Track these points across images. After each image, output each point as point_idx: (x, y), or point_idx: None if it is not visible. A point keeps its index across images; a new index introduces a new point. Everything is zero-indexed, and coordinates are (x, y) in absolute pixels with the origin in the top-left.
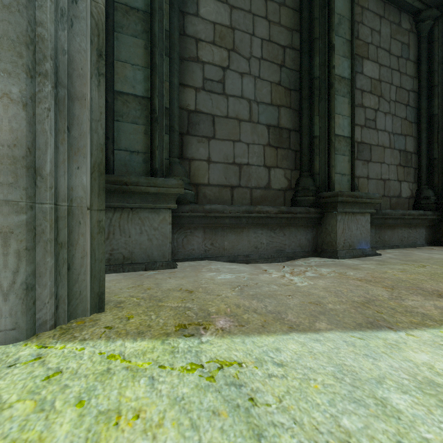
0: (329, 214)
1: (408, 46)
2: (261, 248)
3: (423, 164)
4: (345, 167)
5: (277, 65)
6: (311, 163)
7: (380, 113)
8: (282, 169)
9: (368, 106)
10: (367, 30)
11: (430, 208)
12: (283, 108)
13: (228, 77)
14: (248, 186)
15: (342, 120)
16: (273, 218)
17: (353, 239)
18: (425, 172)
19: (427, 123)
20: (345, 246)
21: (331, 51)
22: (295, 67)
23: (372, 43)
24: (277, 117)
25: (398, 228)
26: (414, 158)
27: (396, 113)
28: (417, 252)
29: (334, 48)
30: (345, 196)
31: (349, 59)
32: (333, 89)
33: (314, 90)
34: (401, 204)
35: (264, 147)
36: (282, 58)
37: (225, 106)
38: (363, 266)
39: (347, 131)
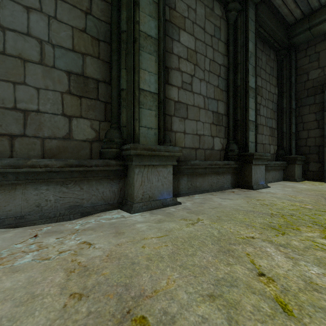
0: (131, 166)
1: (220, 29)
2: (46, 205)
3: (231, 124)
4: (151, 121)
5: (82, 11)
6: (120, 115)
7: (196, 78)
8: (87, 120)
9: (185, 71)
10: (184, 6)
11: (234, 159)
12: (89, 57)
13: (5, 6)
14: (38, 136)
15: (148, 76)
16: (58, 172)
17: (154, 190)
18: (232, 130)
19: (233, 92)
20: (144, 198)
21: (135, 6)
22: (105, 18)
23: (189, 18)
24: (82, 65)
25: (208, 175)
26: (225, 118)
27: (209, 81)
28: (216, 198)
29: (138, 4)
30: (139, 149)
31: (157, 20)
32: (137, 44)
33: (121, 43)
34: (214, 155)
35: (63, 95)
36: (87, 5)
37: (1, 40)
38: (134, 228)
39: (154, 87)
